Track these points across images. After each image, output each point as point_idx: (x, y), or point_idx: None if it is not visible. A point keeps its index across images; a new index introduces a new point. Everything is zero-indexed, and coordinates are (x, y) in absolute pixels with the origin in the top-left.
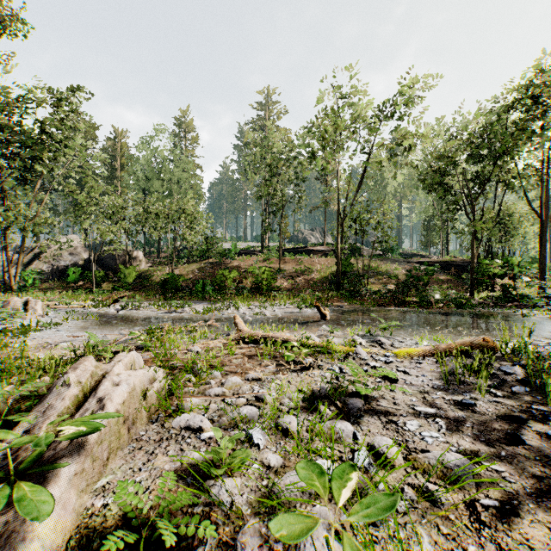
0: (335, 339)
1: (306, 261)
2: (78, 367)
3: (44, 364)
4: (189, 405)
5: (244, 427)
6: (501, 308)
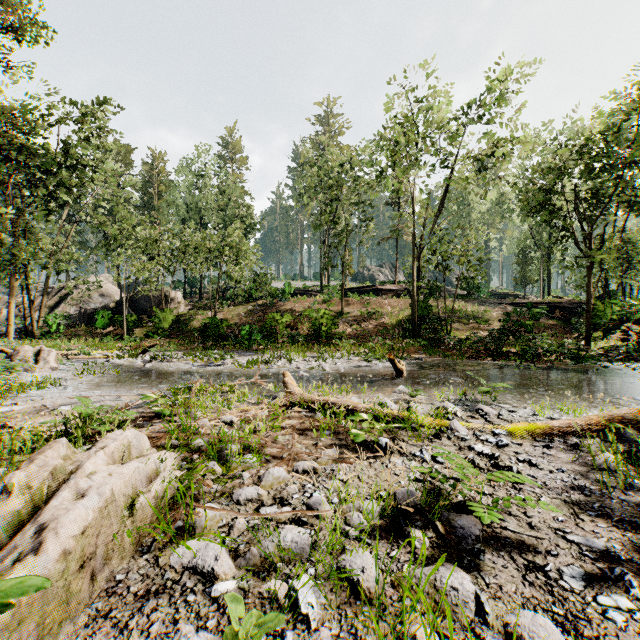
0: (418, 406)
1: (373, 302)
2: (37, 458)
3: (20, 441)
4: (204, 519)
5: (285, 570)
6: (632, 363)
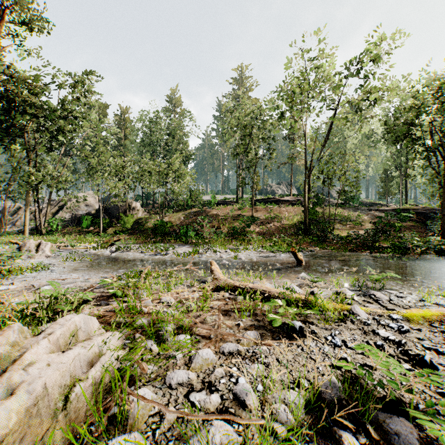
0: (320, 291)
1: (275, 209)
2: None
3: (1, 317)
4: (137, 407)
5: None
6: None
